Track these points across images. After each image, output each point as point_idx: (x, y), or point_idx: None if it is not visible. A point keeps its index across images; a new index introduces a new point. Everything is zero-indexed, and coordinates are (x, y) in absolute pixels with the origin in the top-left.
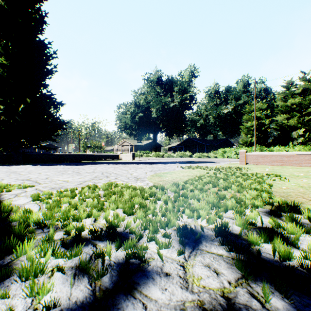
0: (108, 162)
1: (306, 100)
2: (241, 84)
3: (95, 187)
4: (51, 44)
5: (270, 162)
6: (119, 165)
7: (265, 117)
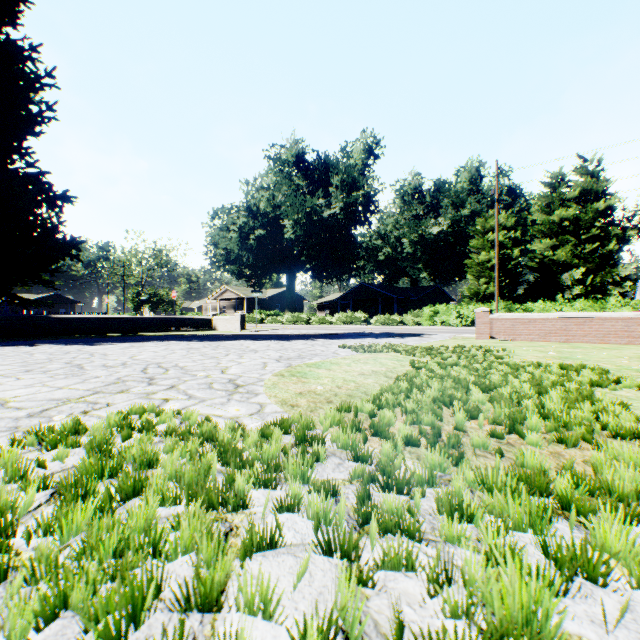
0: (182, 335)
1: (588, 213)
2: (465, 177)
3: (67, 433)
4: (39, 52)
5: (542, 335)
6: (204, 343)
7: (512, 243)
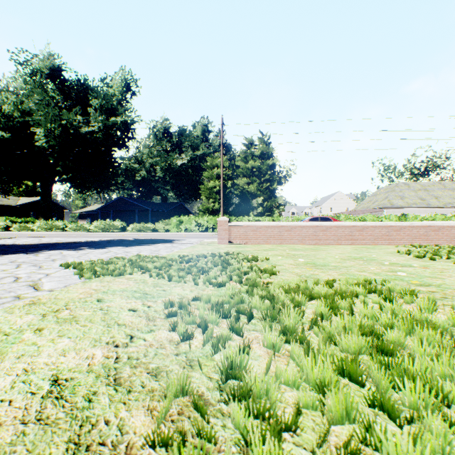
0: None
1: (265, 165)
2: (200, 129)
3: None
4: None
5: (266, 239)
6: None
7: (227, 178)
